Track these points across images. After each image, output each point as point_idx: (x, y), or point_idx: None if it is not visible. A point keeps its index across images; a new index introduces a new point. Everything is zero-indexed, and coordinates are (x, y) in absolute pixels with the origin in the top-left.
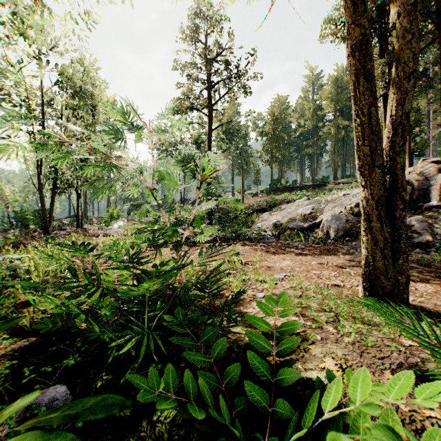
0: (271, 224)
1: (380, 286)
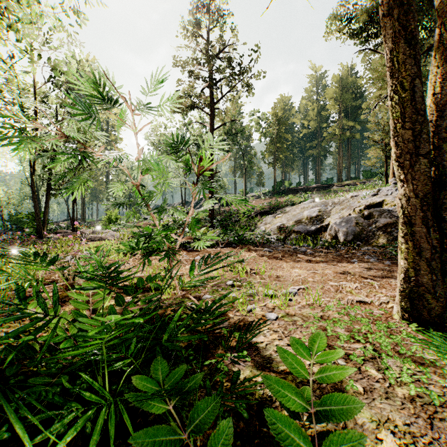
0: (276, 227)
1: (424, 308)
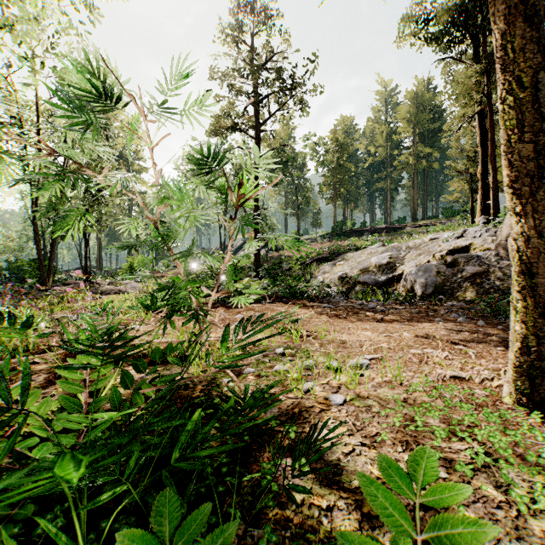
0: (336, 277)
1: None
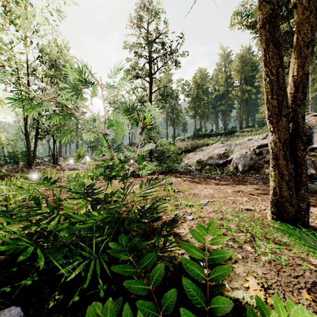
0: (195, 161)
1: (285, 211)
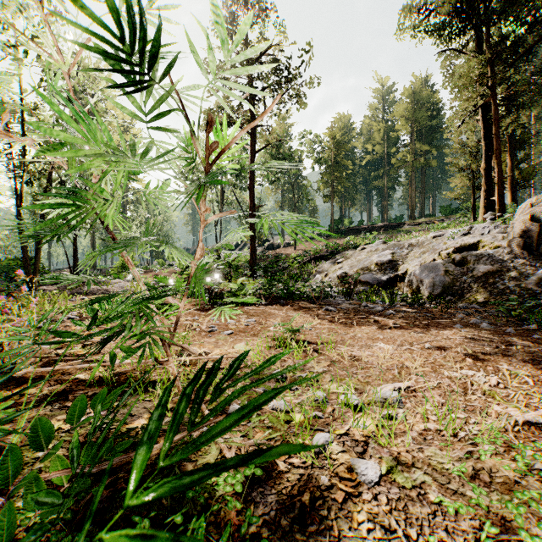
0: (335, 276)
1: None
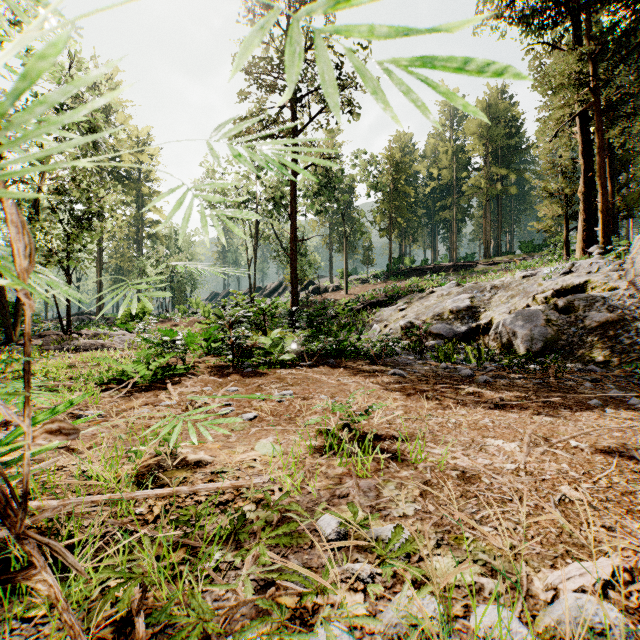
0: (398, 327)
1: None
